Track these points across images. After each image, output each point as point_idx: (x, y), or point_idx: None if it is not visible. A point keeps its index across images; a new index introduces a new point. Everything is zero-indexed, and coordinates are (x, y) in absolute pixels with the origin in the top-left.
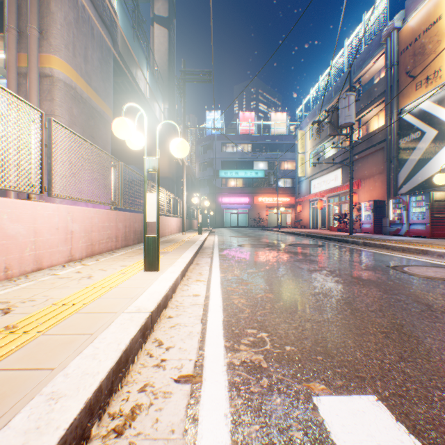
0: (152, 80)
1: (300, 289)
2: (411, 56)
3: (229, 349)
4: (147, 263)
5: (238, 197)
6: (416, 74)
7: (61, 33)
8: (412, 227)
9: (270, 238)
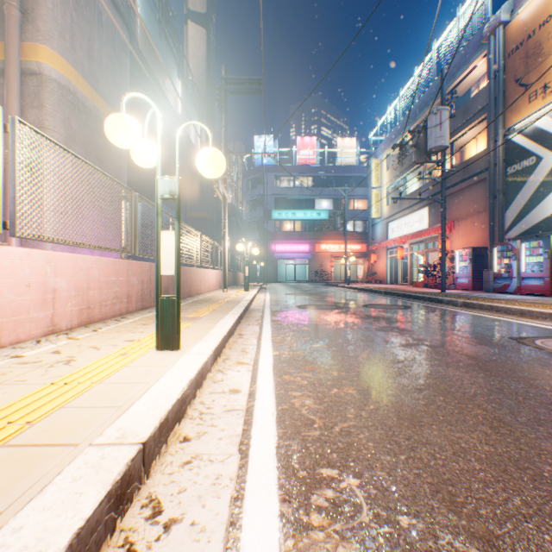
0: (185, 92)
1: (396, 379)
2: (523, 59)
3: (289, 525)
4: (162, 337)
5: (295, 244)
6: (529, 82)
7: (53, 14)
8: (525, 282)
9: (338, 296)
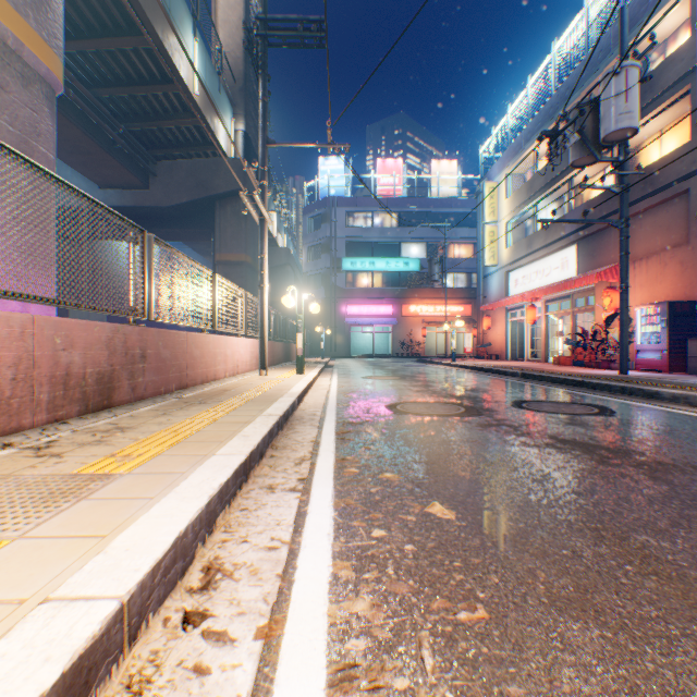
0: (208, 65)
1: None
2: None
3: None
4: None
5: (374, 305)
6: None
7: None
8: None
9: (450, 381)
